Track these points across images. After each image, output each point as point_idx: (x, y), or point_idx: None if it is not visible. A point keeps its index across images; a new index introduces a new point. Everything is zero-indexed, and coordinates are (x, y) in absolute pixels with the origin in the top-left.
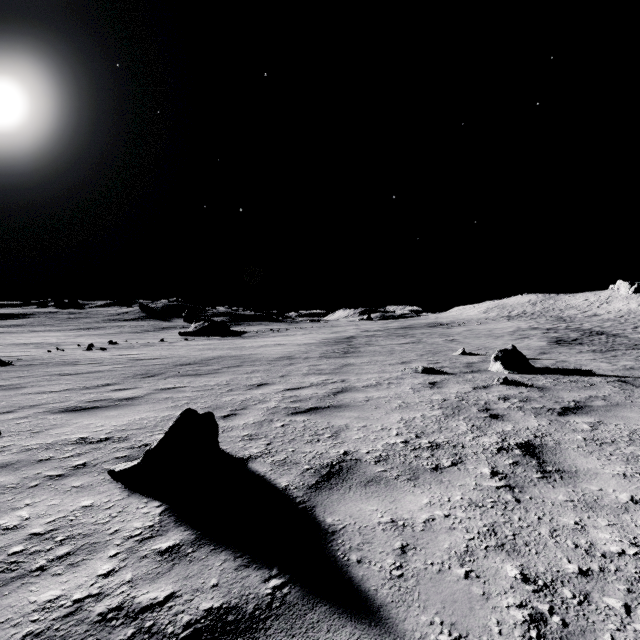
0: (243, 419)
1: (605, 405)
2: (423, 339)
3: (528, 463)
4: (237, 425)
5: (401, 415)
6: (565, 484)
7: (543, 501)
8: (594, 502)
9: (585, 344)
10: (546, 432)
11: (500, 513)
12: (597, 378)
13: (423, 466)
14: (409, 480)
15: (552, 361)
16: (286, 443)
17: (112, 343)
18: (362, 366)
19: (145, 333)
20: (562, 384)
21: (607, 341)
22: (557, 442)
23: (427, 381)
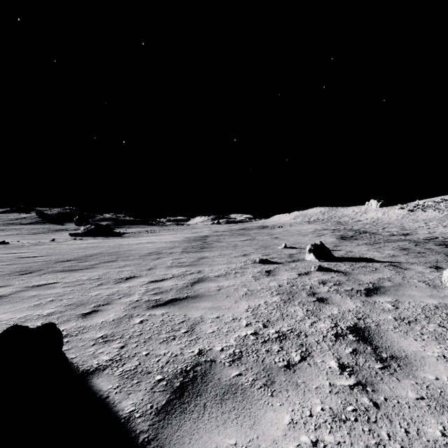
0: (103, 316)
1: (393, 285)
2: (256, 237)
3: (365, 350)
4: (95, 324)
5: (248, 303)
6: (406, 374)
7: (398, 402)
8: (441, 397)
9: (359, 239)
10: (364, 313)
11: (367, 429)
12: (377, 263)
13: (276, 364)
14: (265, 386)
15: (344, 251)
16: (141, 344)
17: (4, 243)
18: (214, 258)
19: (39, 234)
20: (357, 269)
21: (371, 237)
22: (377, 323)
23: (264, 270)
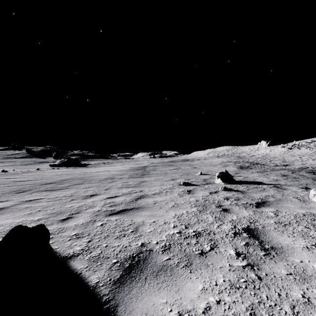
0: (75, 221)
1: (275, 200)
2: (181, 167)
3: (254, 243)
4: (70, 226)
5: (175, 212)
6: (280, 259)
7: (274, 276)
8: (303, 273)
9: (253, 169)
10: (254, 219)
11: (253, 293)
12: (265, 185)
13: (193, 252)
14: (186, 266)
15: (242, 177)
16: (102, 239)
17: (4, 171)
18: (151, 182)
19: (28, 165)
20: (251, 189)
21: (261, 167)
22: (263, 226)
23: (186, 190)
